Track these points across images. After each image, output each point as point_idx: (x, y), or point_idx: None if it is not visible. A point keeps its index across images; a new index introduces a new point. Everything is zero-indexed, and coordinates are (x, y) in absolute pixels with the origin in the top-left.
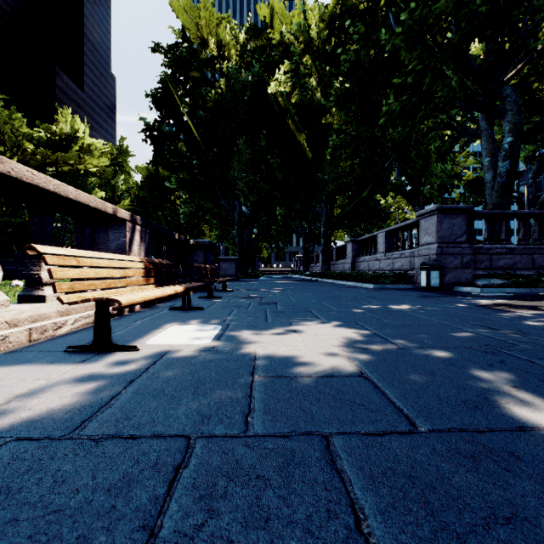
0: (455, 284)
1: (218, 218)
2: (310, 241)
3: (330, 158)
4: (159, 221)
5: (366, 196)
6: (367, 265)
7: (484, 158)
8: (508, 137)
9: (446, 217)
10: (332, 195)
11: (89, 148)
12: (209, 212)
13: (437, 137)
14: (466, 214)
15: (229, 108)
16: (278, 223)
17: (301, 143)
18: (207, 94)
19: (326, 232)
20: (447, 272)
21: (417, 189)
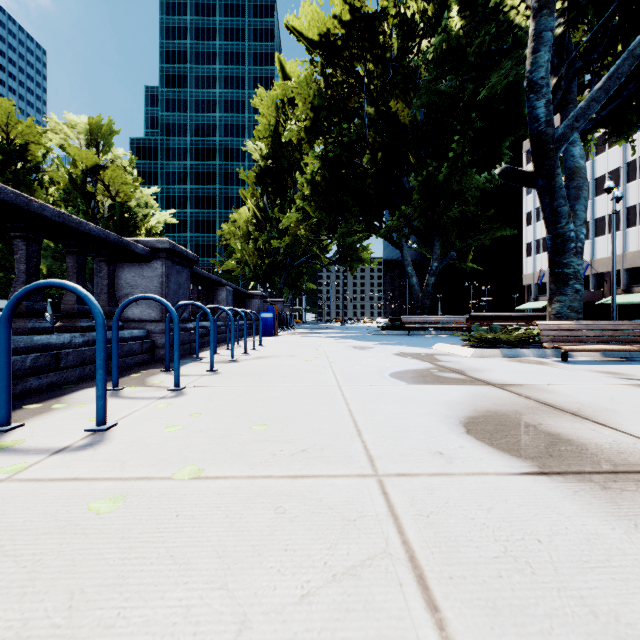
0: None
1: None
2: None
3: None
4: None
5: None
6: None
7: None
8: None
9: None
10: None
11: None
12: None
13: None
14: None
15: None
16: None
17: None
18: None
19: None
20: None
21: None
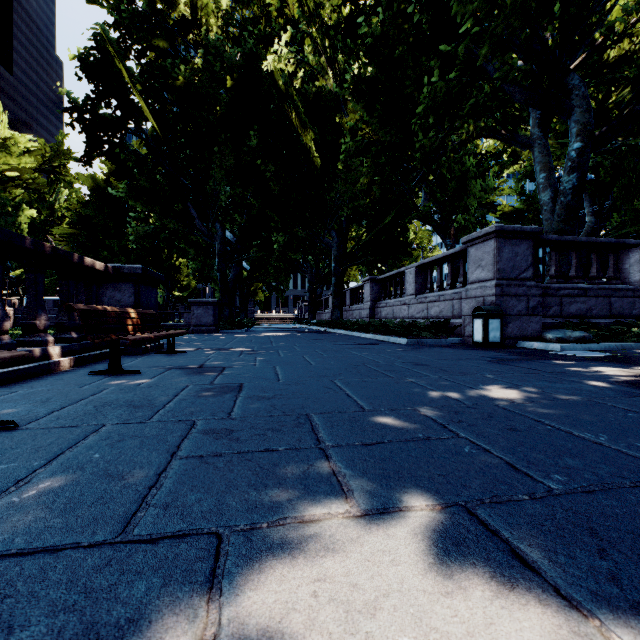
0: (519, 337)
1: (196, 248)
2: (318, 282)
3: (343, 172)
4: (113, 250)
5: (388, 224)
6: (391, 311)
7: (538, 174)
8: (576, 142)
9: (507, 242)
10: (345, 222)
11: (4, 142)
12: (184, 240)
13: (471, 154)
14: (532, 240)
15: (207, 94)
16: (275, 254)
17: (305, 147)
18: (174, 71)
19: (338, 269)
20: (509, 321)
21: (449, 218)
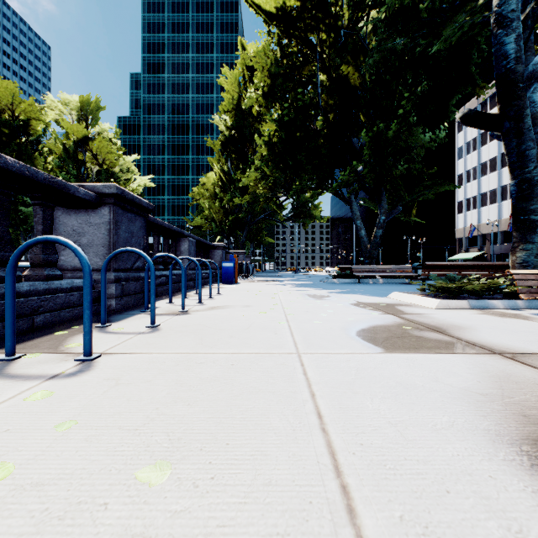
0: None
1: None
2: None
3: None
4: None
5: None
6: None
7: (23, 240)
8: None
9: None
10: None
11: None
12: None
13: None
14: None
15: None
16: None
17: None
18: None
19: None
20: None
21: None
